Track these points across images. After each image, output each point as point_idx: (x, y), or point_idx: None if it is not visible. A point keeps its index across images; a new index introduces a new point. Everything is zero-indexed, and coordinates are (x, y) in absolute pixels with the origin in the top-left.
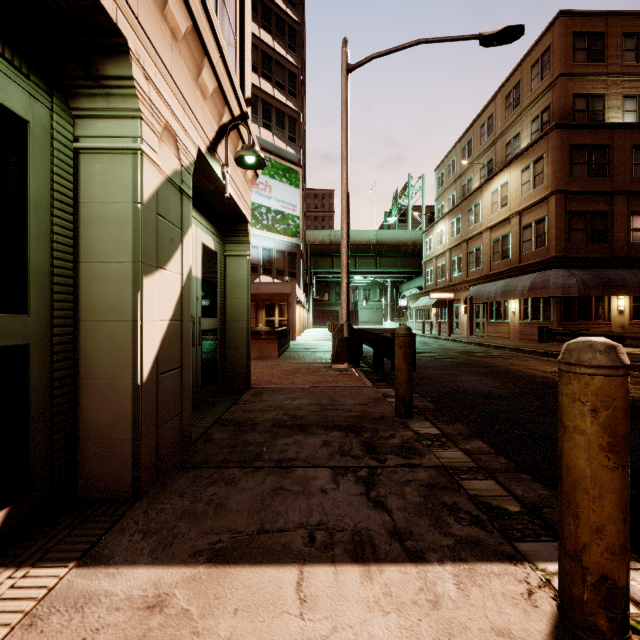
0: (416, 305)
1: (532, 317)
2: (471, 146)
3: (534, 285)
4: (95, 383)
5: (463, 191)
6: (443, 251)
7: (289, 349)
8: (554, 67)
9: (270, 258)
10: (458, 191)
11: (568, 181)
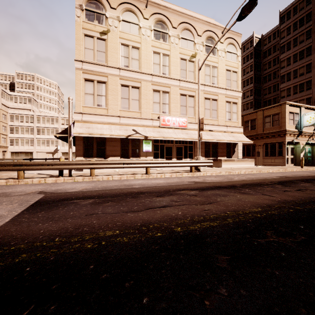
0: None
1: None
2: None
3: None
4: (297, 159)
5: None
6: None
7: None
8: None
9: None
10: None
11: None
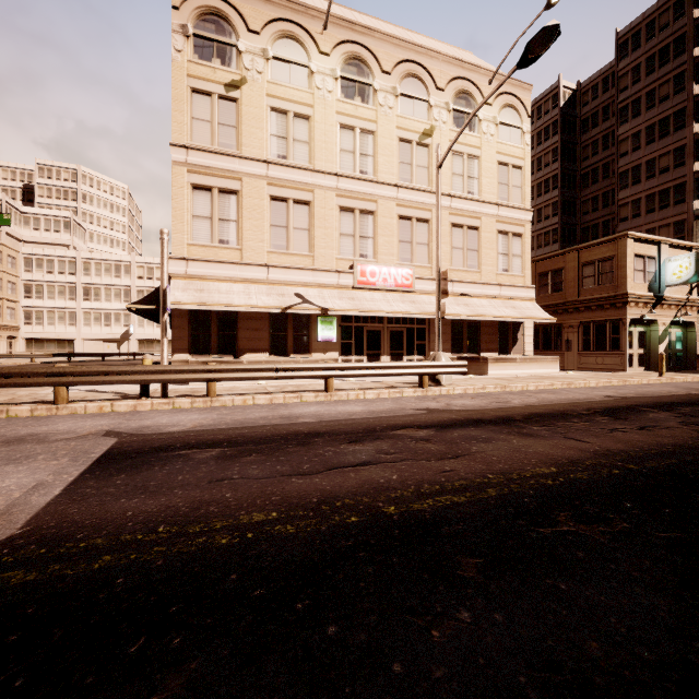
0: None
1: None
2: None
3: None
4: (652, 358)
5: None
6: None
7: None
8: None
9: None
10: None
11: None
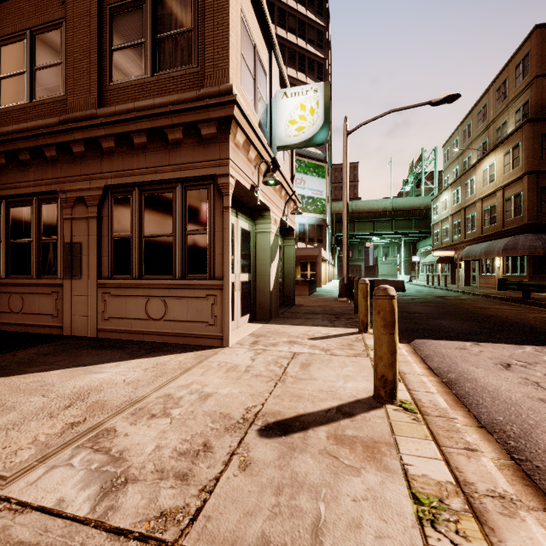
0: (424, 261)
1: (512, 271)
2: (470, 129)
3: (506, 247)
4: (260, 290)
5: (464, 166)
6: (446, 216)
7: (316, 292)
8: (532, 70)
9: (304, 230)
10: (460, 166)
11: (540, 163)
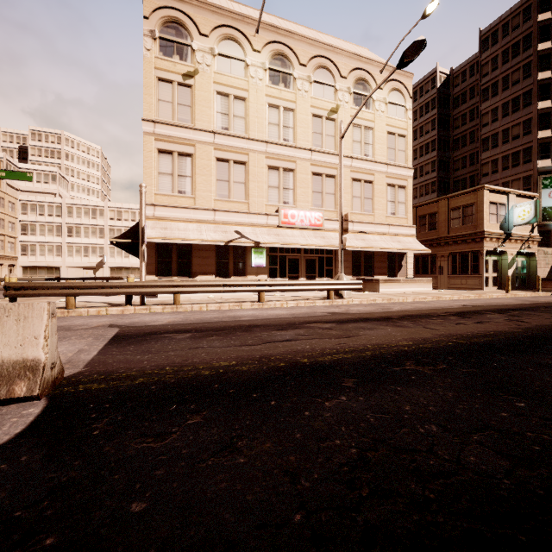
0: None
1: None
2: None
3: None
4: (503, 280)
5: None
6: None
7: None
8: None
9: None
10: None
11: None
